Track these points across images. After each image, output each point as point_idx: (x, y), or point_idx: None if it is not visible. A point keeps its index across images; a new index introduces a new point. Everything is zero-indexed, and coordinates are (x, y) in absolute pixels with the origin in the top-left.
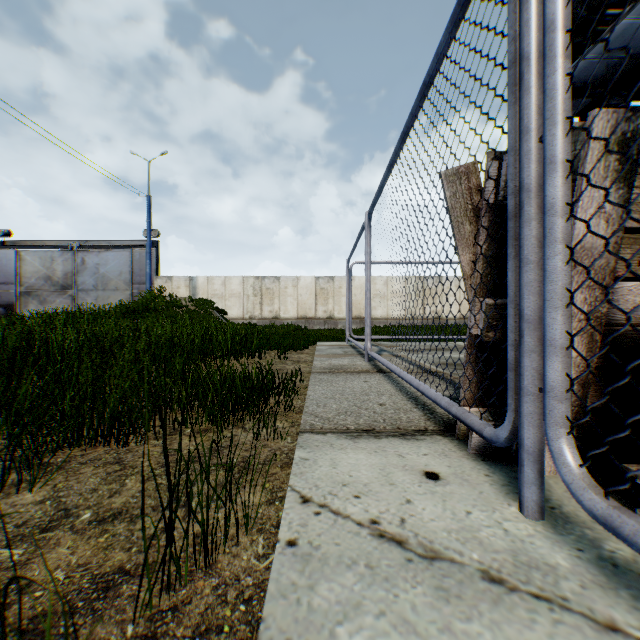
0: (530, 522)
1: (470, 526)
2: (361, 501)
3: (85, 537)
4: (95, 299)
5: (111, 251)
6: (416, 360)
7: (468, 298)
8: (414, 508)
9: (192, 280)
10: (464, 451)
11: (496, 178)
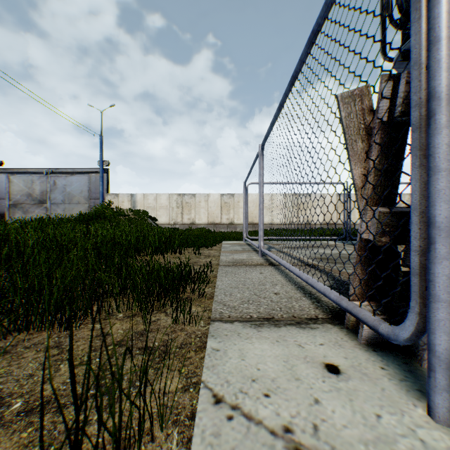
0: (443, 429)
1: (385, 435)
2: (271, 401)
3: (9, 431)
4: (63, 210)
5: (75, 176)
6: (297, 255)
7: (358, 207)
8: (324, 410)
9: (133, 196)
10: (354, 340)
11: (392, 96)
